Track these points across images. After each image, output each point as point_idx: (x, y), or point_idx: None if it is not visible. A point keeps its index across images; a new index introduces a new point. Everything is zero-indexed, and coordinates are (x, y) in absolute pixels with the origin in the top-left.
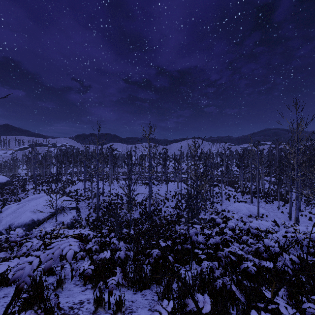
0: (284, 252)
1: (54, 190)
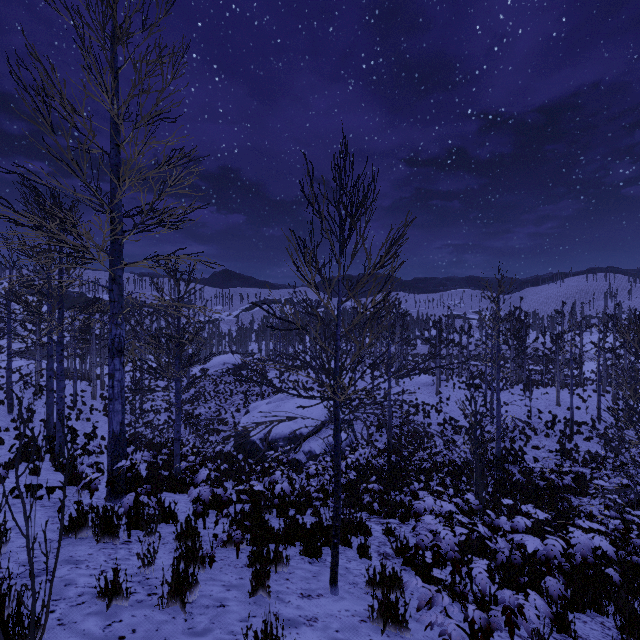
0: None
1: (306, 384)
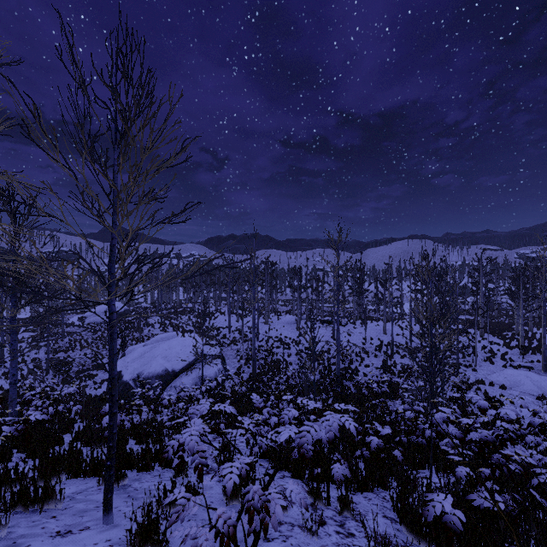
0: None
1: (186, 327)
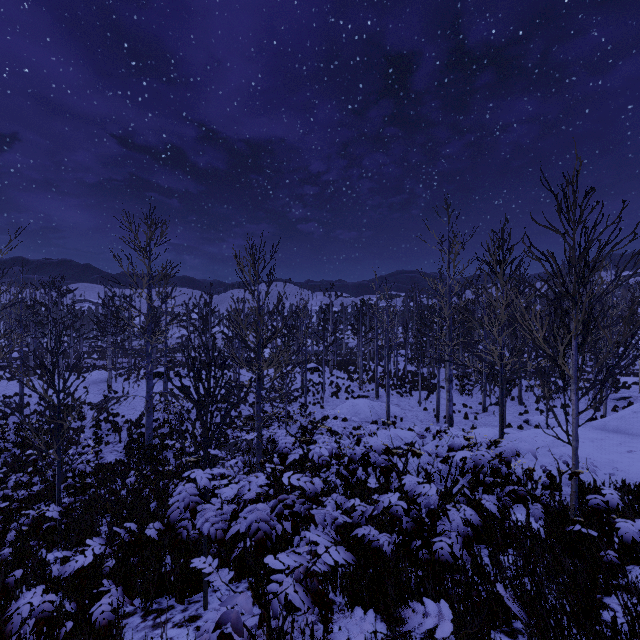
0: (448, 501)
1: None
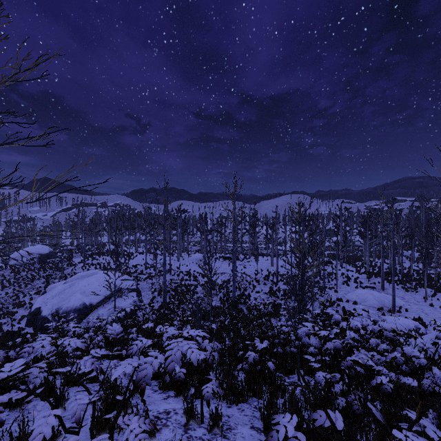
0: (434, 365)
1: (107, 265)
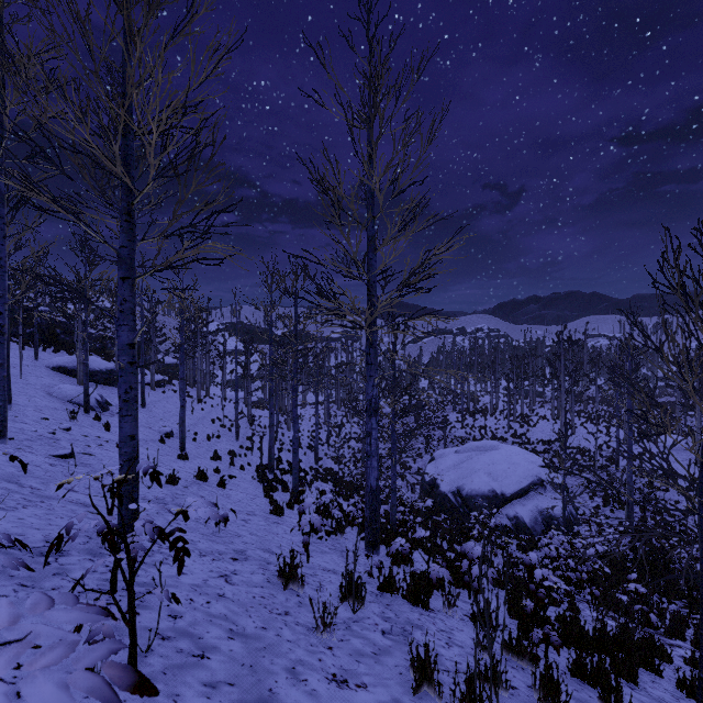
0: None
1: (495, 432)
